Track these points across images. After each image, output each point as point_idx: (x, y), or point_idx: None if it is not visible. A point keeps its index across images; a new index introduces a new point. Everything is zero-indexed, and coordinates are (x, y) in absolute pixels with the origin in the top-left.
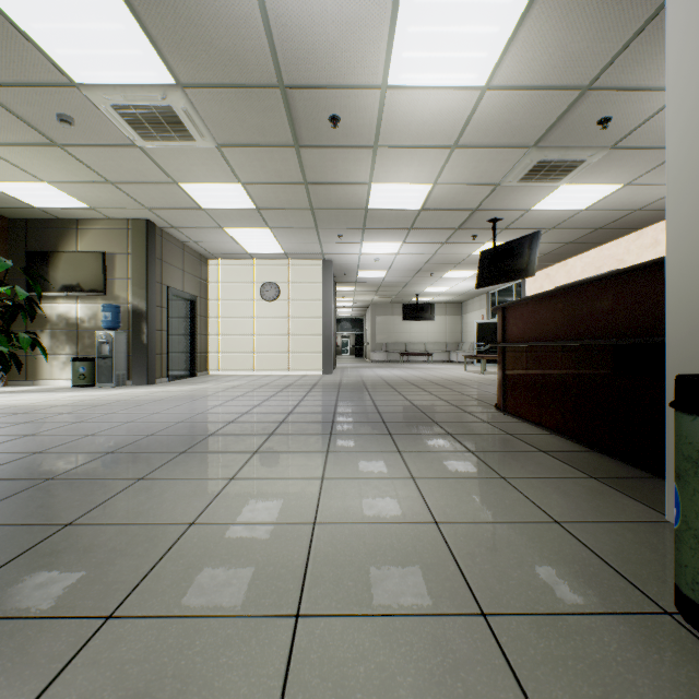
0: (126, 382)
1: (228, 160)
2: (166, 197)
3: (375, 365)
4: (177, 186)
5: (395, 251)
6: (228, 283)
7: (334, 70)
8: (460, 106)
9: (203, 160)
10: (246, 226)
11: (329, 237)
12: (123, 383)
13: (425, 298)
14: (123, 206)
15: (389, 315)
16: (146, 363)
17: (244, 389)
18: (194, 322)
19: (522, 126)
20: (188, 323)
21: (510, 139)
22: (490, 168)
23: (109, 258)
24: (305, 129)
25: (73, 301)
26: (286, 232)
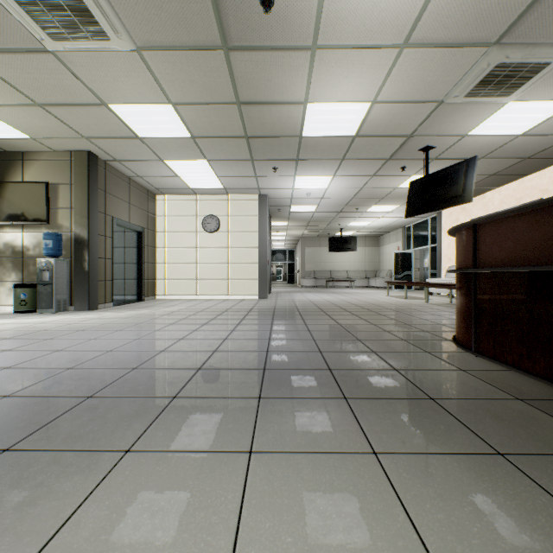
0: (68, 308)
1: (153, 70)
2: (100, 123)
3: (305, 290)
4: (107, 108)
5: (326, 185)
6: (174, 216)
7: None
8: None
9: (126, 71)
10: (184, 158)
11: (264, 170)
12: (65, 309)
13: (348, 232)
14: (62, 136)
15: (316, 247)
16: (88, 289)
17: (178, 315)
18: (141, 251)
19: (491, 9)
20: (135, 252)
21: (471, 32)
22: (438, 79)
23: (53, 188)
24: (233, 20)
25: (19, 230)
26: (223, 164)
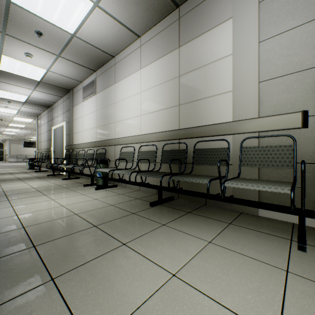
0: None
1: None
2: None
3: (11, 163)
4: None
5: (18, 131)
6: None
7: (3, 118)
8: (28, 122)
9: None
10: None
11: None
12: None
13: (34, 139)
14: None
15: (18, 144)
16: None
17: None
18: None
19: None
20: None
21: None
22: None
23: None
24: None
25: None
26: None
